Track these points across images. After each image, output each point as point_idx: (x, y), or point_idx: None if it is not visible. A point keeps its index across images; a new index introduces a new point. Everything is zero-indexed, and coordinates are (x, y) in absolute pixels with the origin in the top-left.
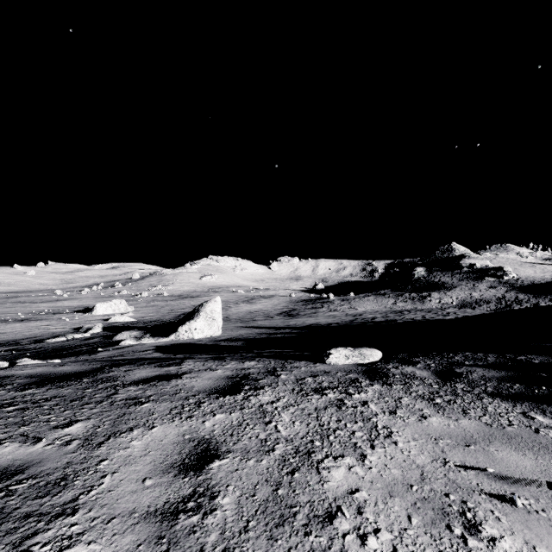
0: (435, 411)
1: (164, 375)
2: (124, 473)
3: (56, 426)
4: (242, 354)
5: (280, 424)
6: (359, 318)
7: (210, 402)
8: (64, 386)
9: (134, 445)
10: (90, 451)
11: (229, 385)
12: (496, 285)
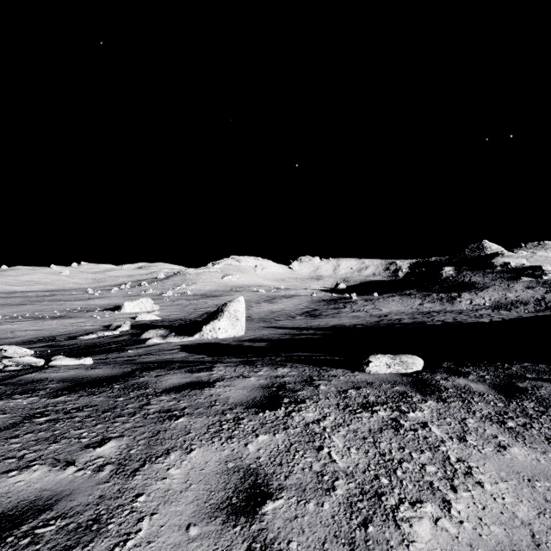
0: (513, 439)
1: (196, 382)
2: (164, 515)
3: (88, 445)
4: (271, 357)
5: (334, 451)
6: (384, 319)
7: (249, 418)
8: (95, 393)
9: (173, 474)
10: (124, 481)
11: (267, 397)
12: (534, 286)
